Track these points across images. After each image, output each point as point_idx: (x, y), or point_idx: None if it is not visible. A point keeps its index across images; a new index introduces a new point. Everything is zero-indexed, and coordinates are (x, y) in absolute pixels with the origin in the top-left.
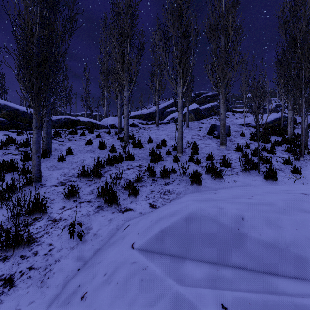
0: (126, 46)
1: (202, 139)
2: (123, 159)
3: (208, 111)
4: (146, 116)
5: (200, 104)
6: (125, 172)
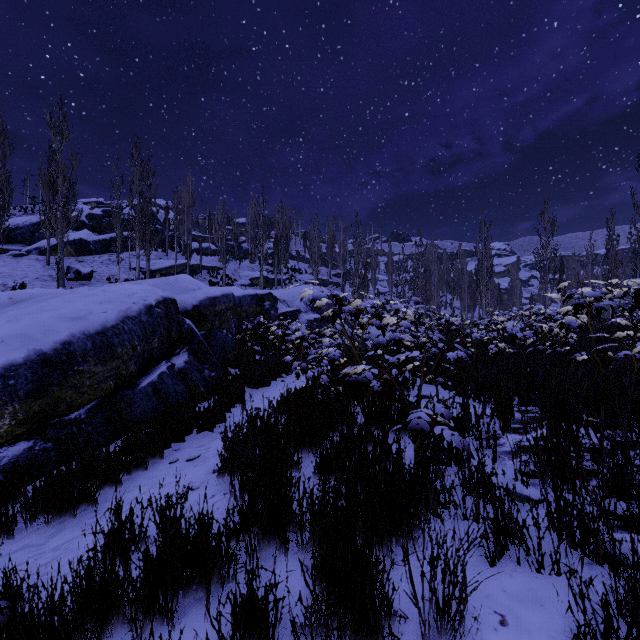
0: None
1: (48, 281)
2: None
3: (102, 245)
4: None
5: (110, 229)
6: None
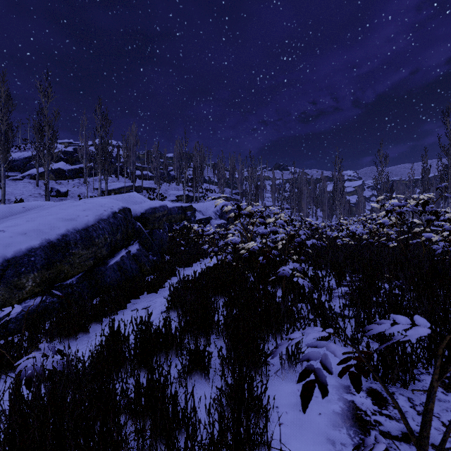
0: None
1: (38, 197)
2: None
3: (74, 173)
4: None
5: (79, 161)
6: None
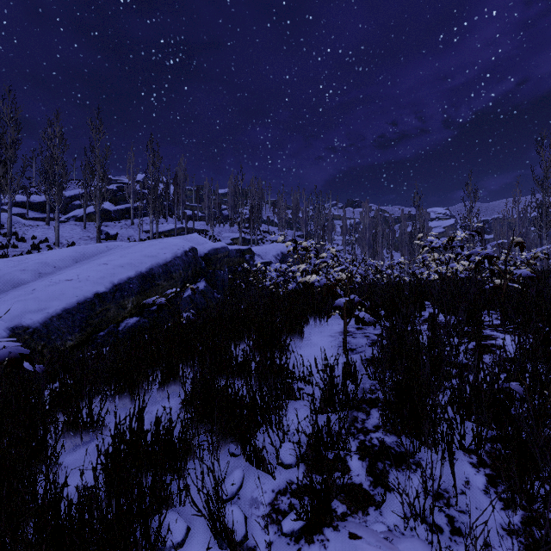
0: (9, 164)
1: (88, 240)
2: (9, 247)
3: (120, 214)
4: (38, 205)
5: (123, 201)
6: (12, 253)
